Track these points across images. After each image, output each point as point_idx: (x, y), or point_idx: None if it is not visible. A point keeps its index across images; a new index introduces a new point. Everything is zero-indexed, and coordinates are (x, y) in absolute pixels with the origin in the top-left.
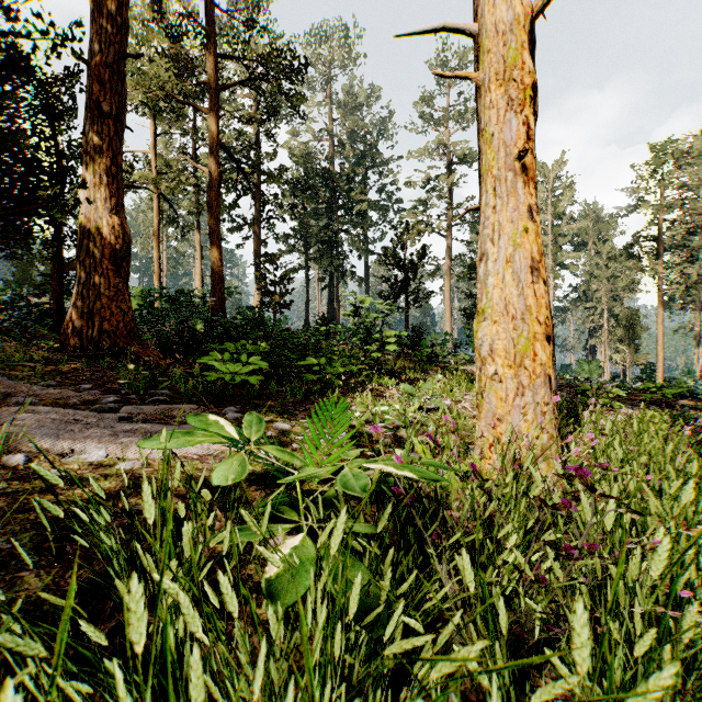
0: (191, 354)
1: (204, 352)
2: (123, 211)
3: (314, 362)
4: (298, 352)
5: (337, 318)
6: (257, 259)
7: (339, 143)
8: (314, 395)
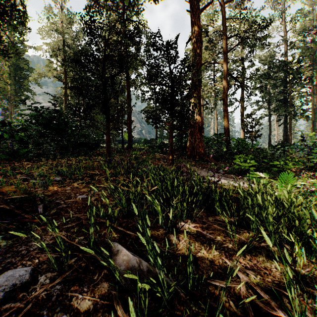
0: (220, 160)
1: (226, 159)
2: (201, 114)
3: (277, 163)
4: (267, 159)
5: (289, 140)
6: (243, 117)
7: (291, 43)
8: (277, 176)
